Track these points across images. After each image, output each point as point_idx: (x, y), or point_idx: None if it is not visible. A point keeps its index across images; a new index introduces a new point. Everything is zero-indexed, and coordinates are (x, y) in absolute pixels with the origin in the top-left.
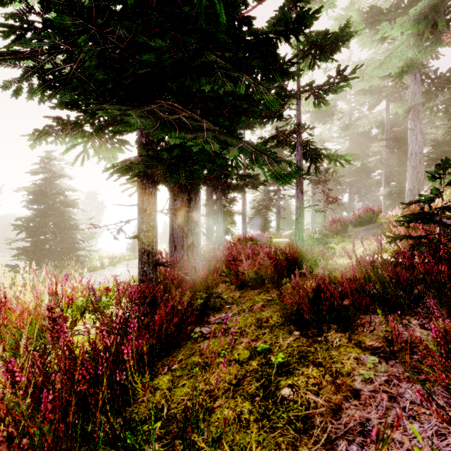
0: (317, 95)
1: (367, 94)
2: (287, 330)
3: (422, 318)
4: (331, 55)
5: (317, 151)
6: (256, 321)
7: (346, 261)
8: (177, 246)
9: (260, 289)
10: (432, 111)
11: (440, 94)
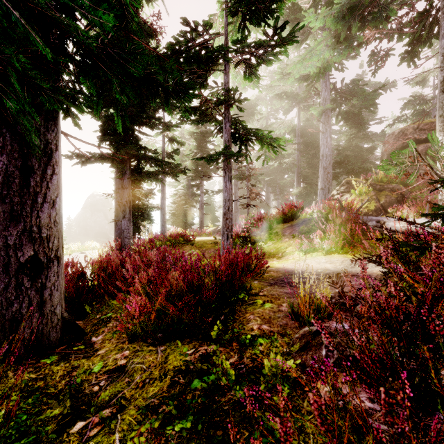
0: (249, 62)
1: (283, 98)
2: None
3: None
4: (263, 19)
5: (249, 130)
6: None
7: (279, 264)
8: None
9: (169, 343)
10: (337, 119)
11: (344, 103)
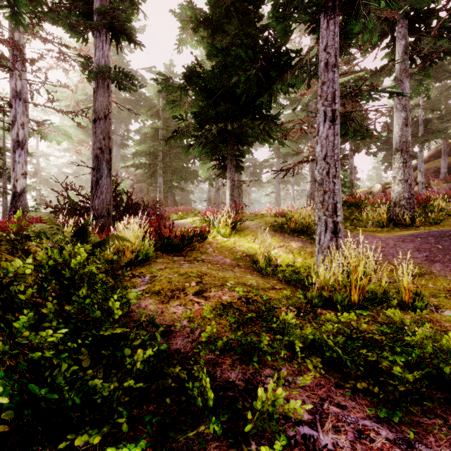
0: None
1: None
2: None
3: None
4: None
5: None
6: None
7: None
8: None
9: None
10: None
11: None
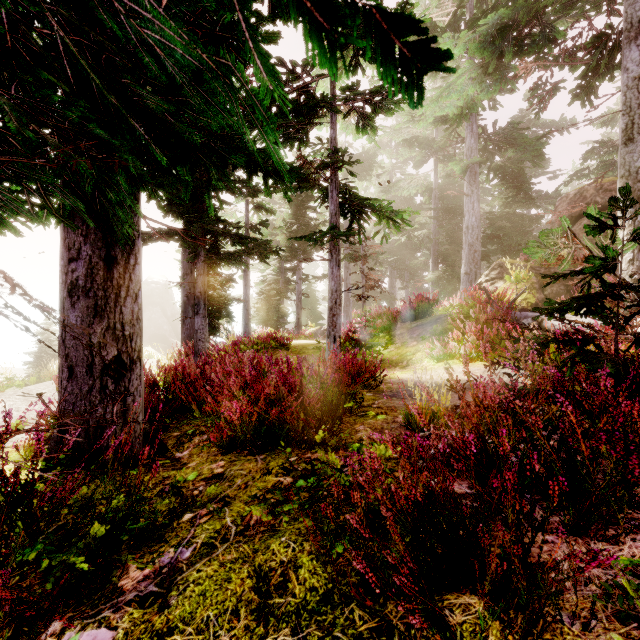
0: (362, 111)
1: (414, 146)
2: (346, 636)
3: (637, 531)
4: None
5: (363, 200)
6: (254, 588)
7: (402, 375)
8: (75, 367)
9: (268, 452)
10: (488, 176)
11: (498, 155)
